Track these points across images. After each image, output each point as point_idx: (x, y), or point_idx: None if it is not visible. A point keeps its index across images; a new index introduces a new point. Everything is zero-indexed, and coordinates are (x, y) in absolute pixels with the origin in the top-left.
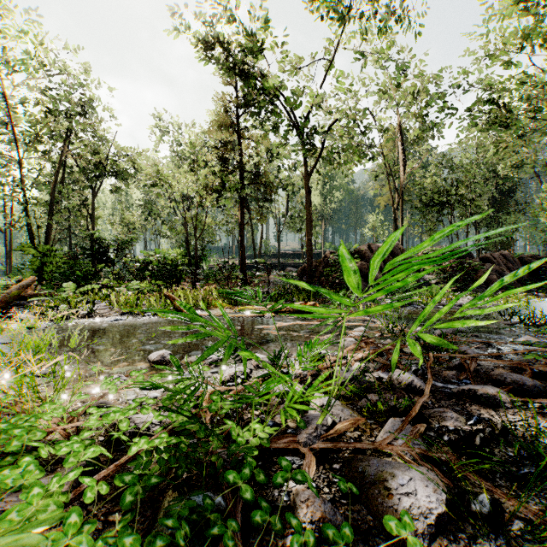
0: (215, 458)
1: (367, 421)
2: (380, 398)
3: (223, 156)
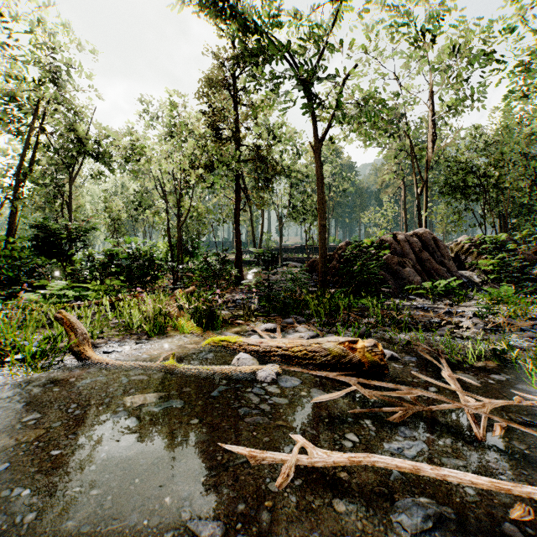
0: None
1: None
2: None
3: (213, 125)
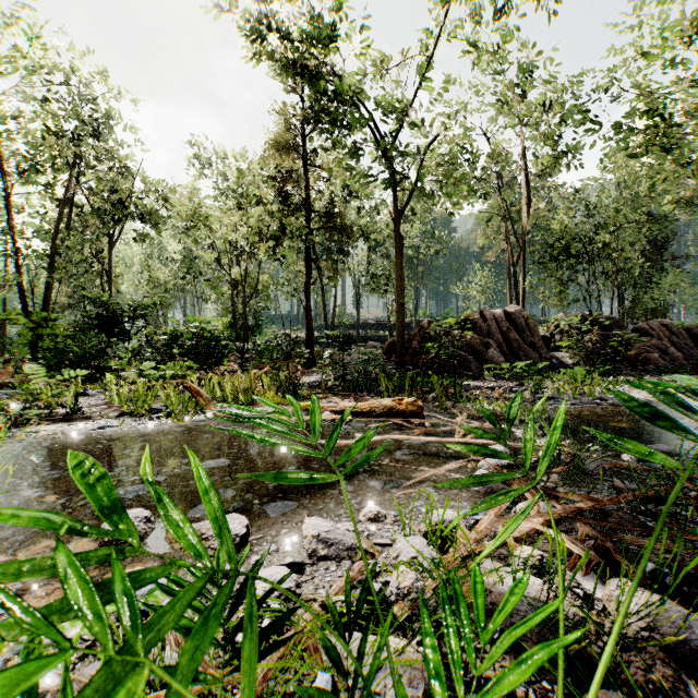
0: None
1: None
2: None
3: (282, 191)
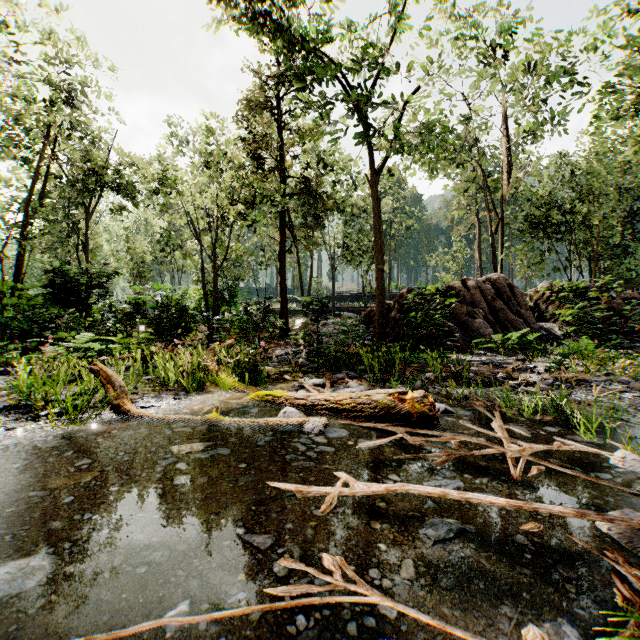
0: None
1: None
2: None
3: (254, 153)
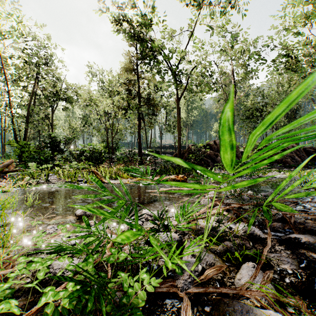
0: (109, 308)
1: (226, 264)
2: (234, 246)
3: (128, 88)
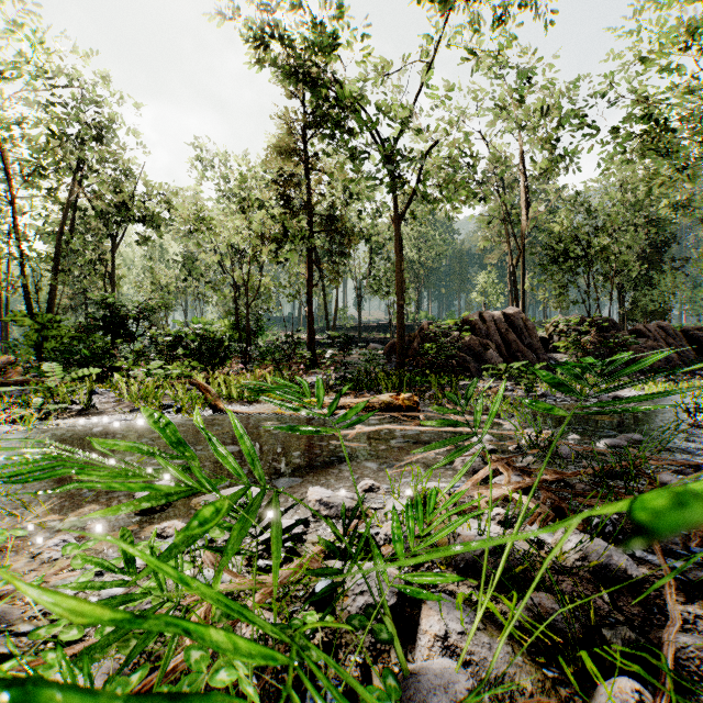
0: None
1: (545, 673)
2: (564, 611)
3: (284, 194)
